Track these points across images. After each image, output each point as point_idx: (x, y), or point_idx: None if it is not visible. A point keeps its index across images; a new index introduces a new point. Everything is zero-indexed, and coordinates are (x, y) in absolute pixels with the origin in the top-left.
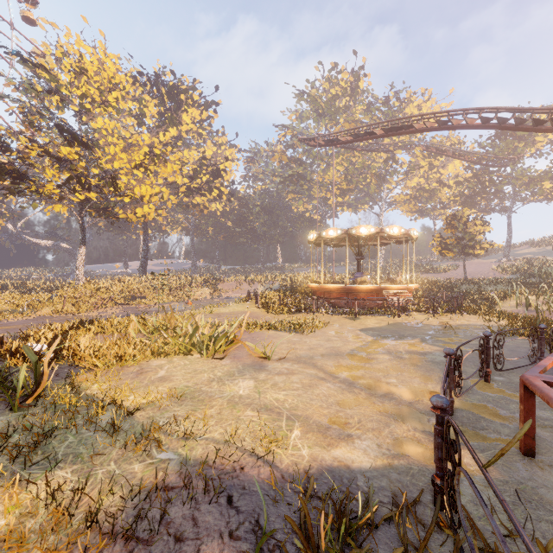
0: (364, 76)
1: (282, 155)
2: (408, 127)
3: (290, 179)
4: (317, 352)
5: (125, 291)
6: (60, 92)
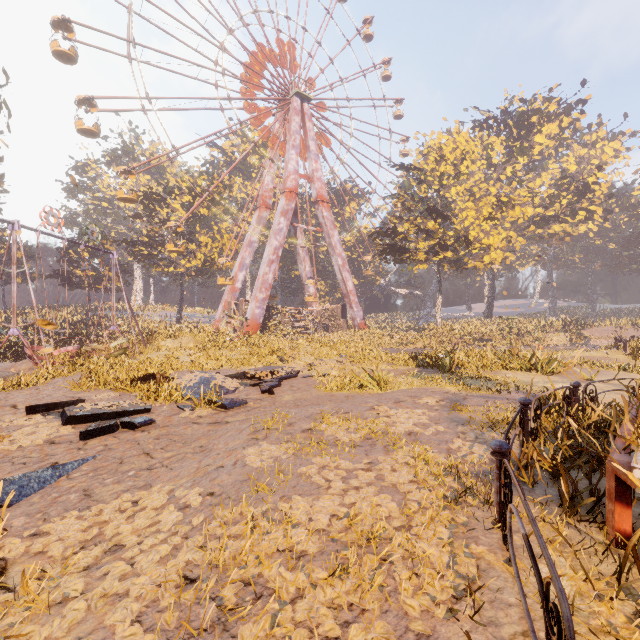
0: None
1: None
2: None
3: None
4: None
5: (473, 333)
6: (426, 179)
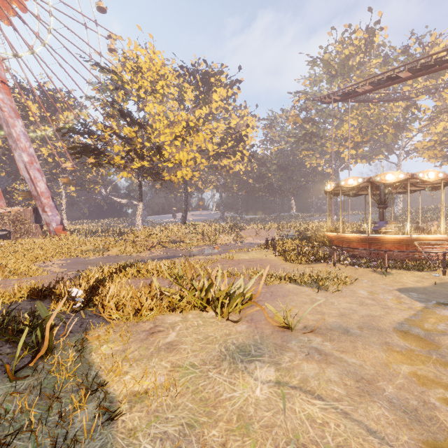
0: (379, 30)
1: (297, 118)
2: (443, 62)
3: (304, 138)
4: (351, 321)
5: (169, 236)
6: (125, 88)
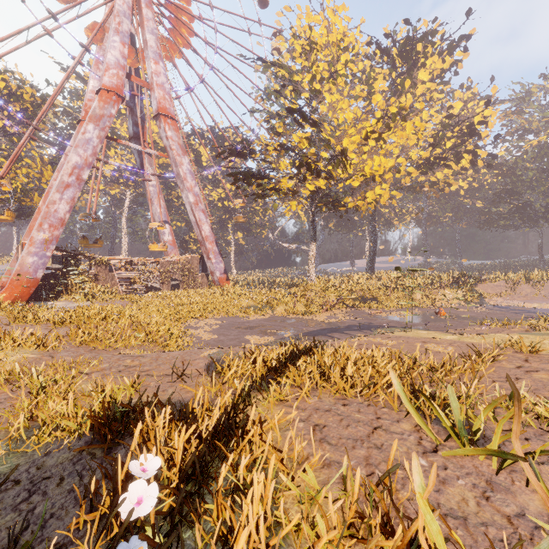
0: None
1: None
2: None
3: None
4: None
5: (354, 291)
6: (293, 82)
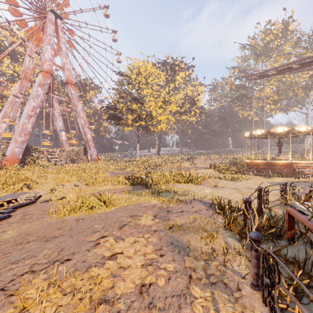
0: (292, 22)
1: (232, 85)
2: None
3: (237, 98)
4: (239, 187)
5: (153, 163)
6: (132, 83)
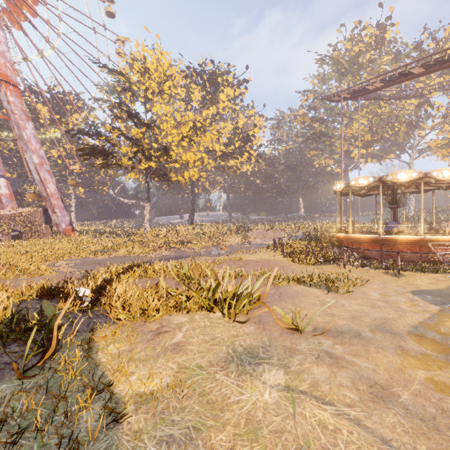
0: (391, 26)
1: (305, 117)
2: None
3: (312, 137)
4: (363, 324)
5: (176, 237)
6: (132, 89)
